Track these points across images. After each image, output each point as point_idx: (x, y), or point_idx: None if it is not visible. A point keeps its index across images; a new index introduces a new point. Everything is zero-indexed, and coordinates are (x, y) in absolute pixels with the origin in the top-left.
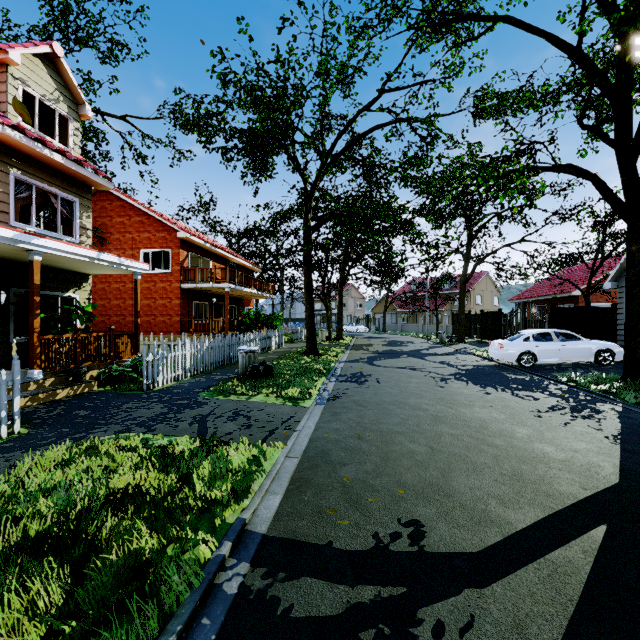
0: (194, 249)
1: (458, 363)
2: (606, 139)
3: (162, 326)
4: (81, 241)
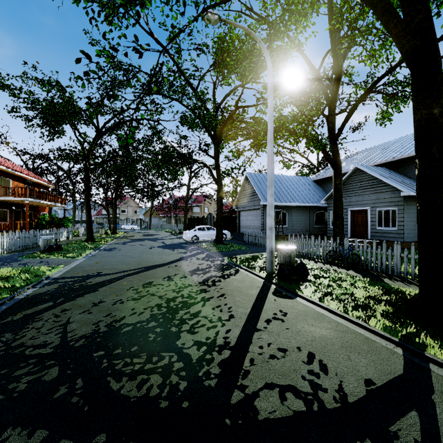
0: None
1: (168, 242)
2: (210, 156)
3: None
4: None
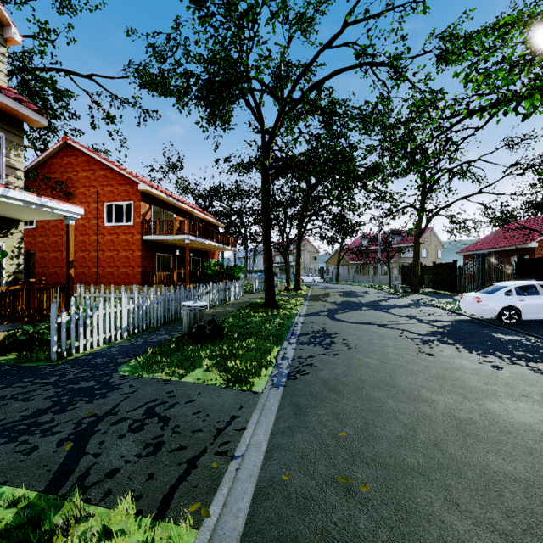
0: (157, 203)
1: (427, 317)
2: None
3: (124, 277)
4: (8, 182)
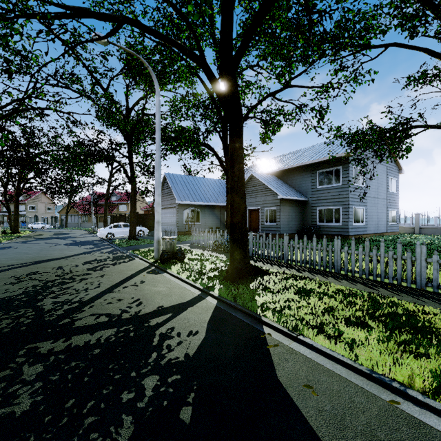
0: None
1: (80, 240)
2: (123, 155)
3: None
4: None
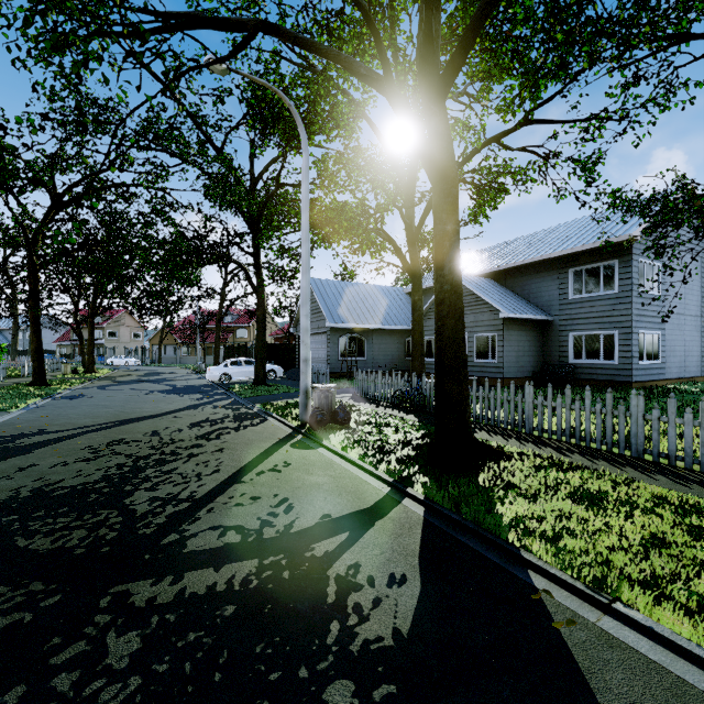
0: None
1: (182, 384)
2: (245, 252)
3: None
4: None
